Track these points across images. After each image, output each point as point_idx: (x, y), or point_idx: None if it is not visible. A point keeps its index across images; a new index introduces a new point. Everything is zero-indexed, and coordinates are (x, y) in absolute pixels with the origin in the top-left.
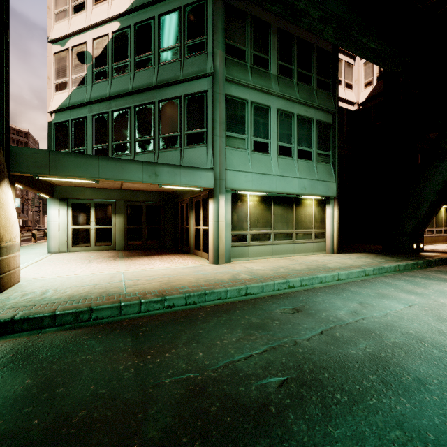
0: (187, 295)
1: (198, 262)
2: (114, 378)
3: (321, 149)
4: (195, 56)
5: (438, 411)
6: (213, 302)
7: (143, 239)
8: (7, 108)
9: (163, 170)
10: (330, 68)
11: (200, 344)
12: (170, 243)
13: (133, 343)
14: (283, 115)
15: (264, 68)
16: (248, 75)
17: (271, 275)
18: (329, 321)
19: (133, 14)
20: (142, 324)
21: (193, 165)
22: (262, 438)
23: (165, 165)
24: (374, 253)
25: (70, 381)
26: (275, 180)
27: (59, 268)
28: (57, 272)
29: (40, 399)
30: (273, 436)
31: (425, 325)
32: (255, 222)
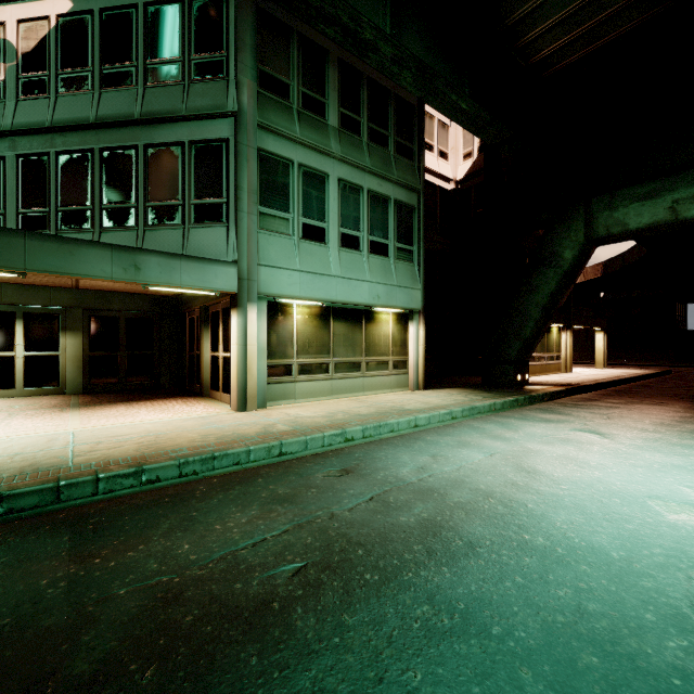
0: (182, 461)
1: (214, 409)
2: (28, 600)
3: (402, 242)
4: (208, 81)
5: (479, 576)
6: (226, 469)
7: (120, 374)
8: None
9: (150, 260)
10: (413, 127)
11: (189, 533)
12: (170, 380)
13: (73, 543)
14: (347, 188)
15: (319, 116)
16: (295, 122)
17: (322, 424)
18: (385, 483)
19: None
20: (94, 512)
21: (204, 254)
22: (252, 645)
23: (154, 252)
24: (470, 389)
25: None
26: (335, 284)
27: None
28: None
29: None
30: (267, 639)
31: (500, 478)
32: (305, 346)
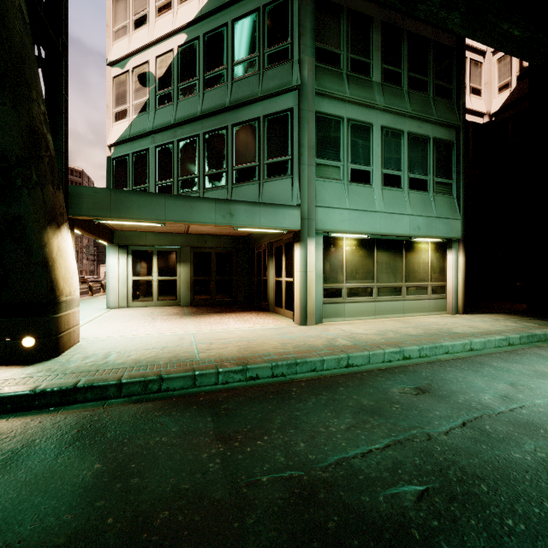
0: (274, 364)
1: (281, 322)
2: (198, 469)
3: (441, 177)
4: (277, 66)
5: None
6: (306, 374)
7: (212, 293)
8: (66, 142)
9: (240, 208)
10: (452, 68)
11: (299, 431)
12: (243, 298)
13: (215, 424)
14: (389, 134)
15: (364, 75)
16: (345, 85)
17: (378, 341)
18: (471, 408)
19: (201, 22)
20: (222, 400)
21: (274, 201)
22: None
23: (242, 202)
24: (516, 315)
25: (146, 470)
26: (379, 218)
27: (120, 326)
28: (118, 331)
29: (113, 491)
30: None
31: None
32: (352, 272)
